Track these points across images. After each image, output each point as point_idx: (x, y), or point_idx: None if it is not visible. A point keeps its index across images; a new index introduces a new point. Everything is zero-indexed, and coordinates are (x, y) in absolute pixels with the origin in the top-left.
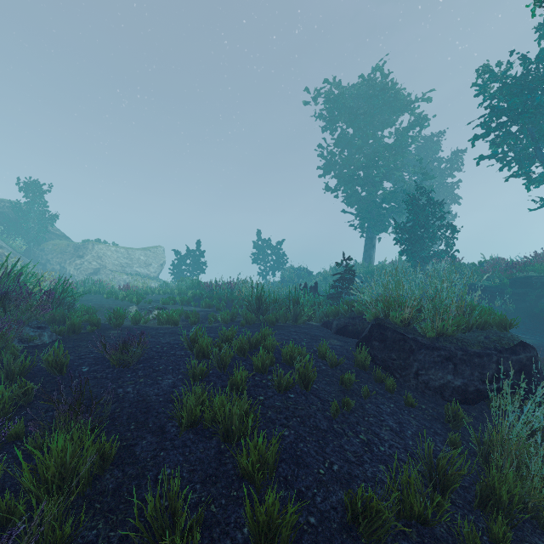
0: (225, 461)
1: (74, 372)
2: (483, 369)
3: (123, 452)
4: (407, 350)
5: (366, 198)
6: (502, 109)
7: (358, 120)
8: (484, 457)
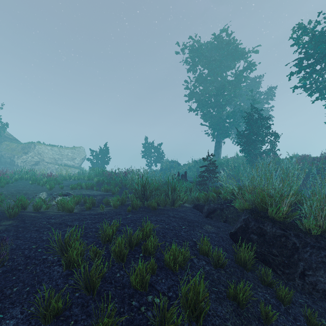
0: None
1: None
2: None
3: None
4: (290, 247)
5: (216, 116)
6: (310, 54)
7: (211, 64)
8: None
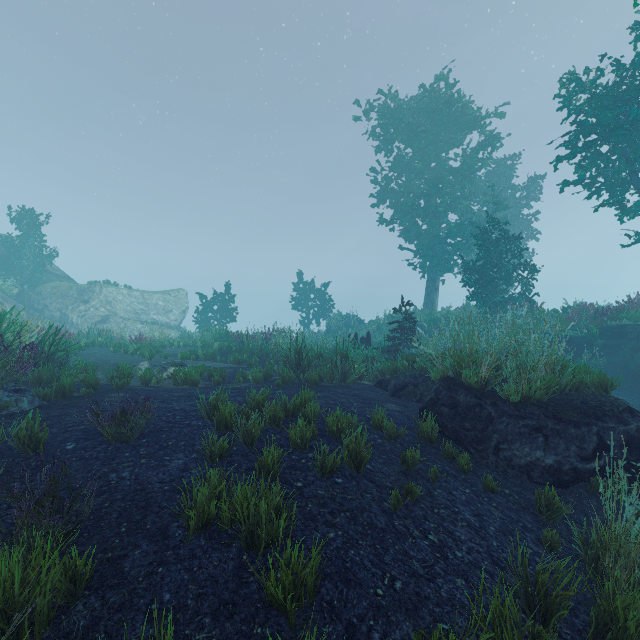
0: (248, 579)
1: (55, 451)
2: (581, 442)
3: (106, 568)
4: (485, 418)
5: (428, 232)
6: (591, 125)
7: (418, 138)
8: (591, 563)
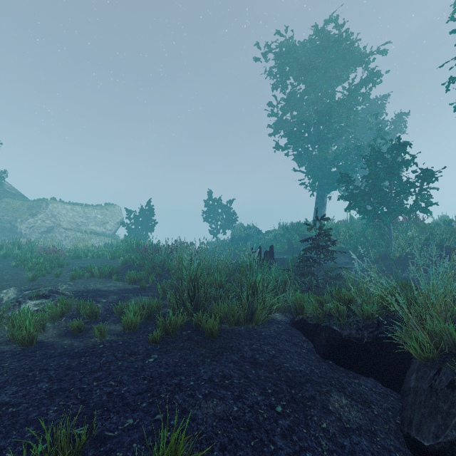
0: None
1: None
2: None
3: None
4: None
5: (317, 156)
6: None
7: (310, 74)
8: None
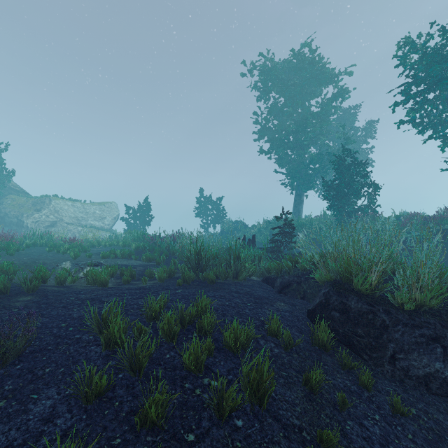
0: None
1: None
2: None
3: None
4: (378, 326)
5: (295, 160)
6: (420, 78)
7: (289, 90)
8: None
